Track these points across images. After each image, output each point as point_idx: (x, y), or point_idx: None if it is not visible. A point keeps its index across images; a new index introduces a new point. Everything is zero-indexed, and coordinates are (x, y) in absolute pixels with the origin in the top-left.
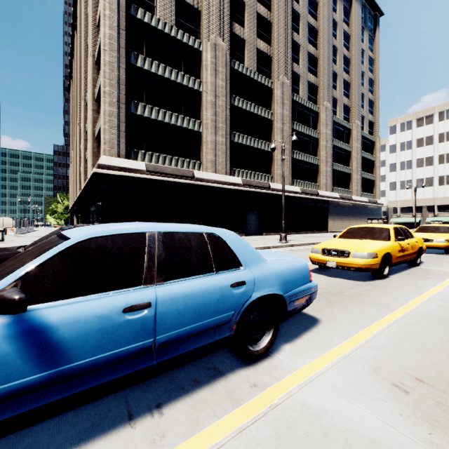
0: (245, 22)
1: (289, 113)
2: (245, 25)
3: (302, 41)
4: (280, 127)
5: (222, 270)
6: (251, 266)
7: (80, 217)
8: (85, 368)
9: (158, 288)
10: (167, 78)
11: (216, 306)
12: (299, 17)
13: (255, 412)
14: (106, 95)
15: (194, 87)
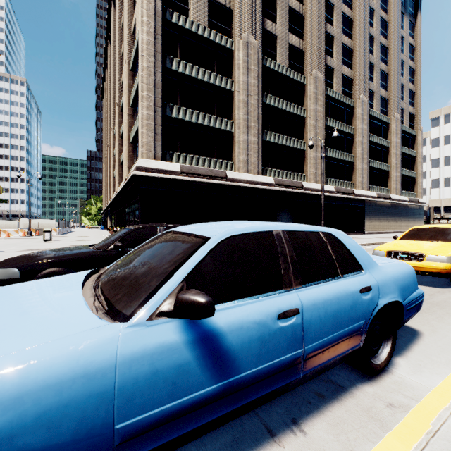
0: (276, 18)
1: (322, 108)
2: (276, 21)
3: (336, 32)
4: (313, 124)
5: (346, 273)
6: (370, 269)
7: (114, 218)
8: (249, 380)
9: (299, 292)
10: (200, 79)
11: (349, 313)
12: (333, 7)
13: (414, 439)
14: (144, 100)
15: (226, 87)
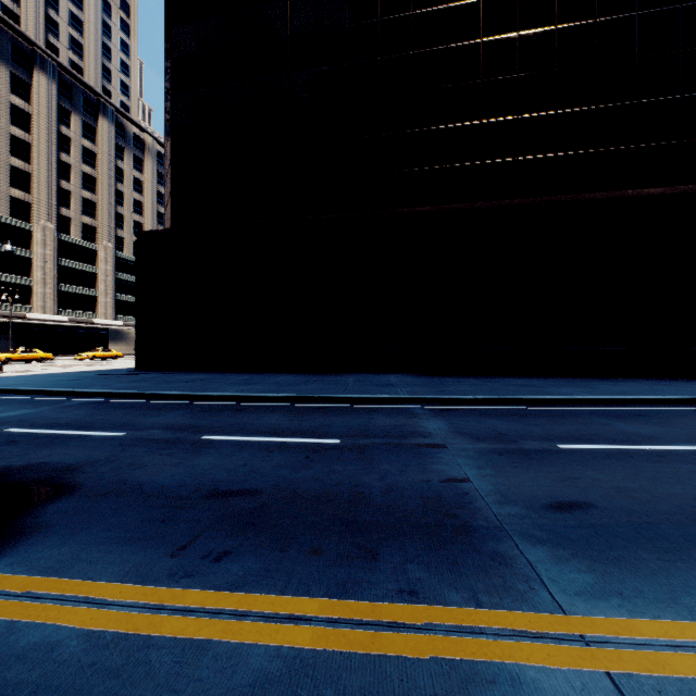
0: None
1: (54, 252)
2: None
3: (75, 187)
4: (41, 265)
5: None
6: None
7: None
8: None
9: None
10: None
11: None
12: (71, 166)
13: None
14: None
15: None
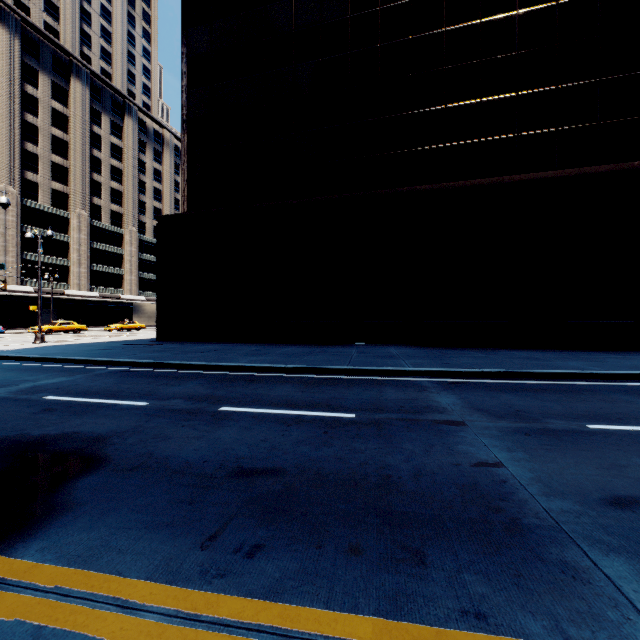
0: (39, 169)
1: (88, 237)
2: (39, 171)
3: (105, 179)
4: (77, 248)
5: None
6: None
7: None
8: None
9: None
10: None
11: None
12: (102, 161)
13: None
14: None
15: None
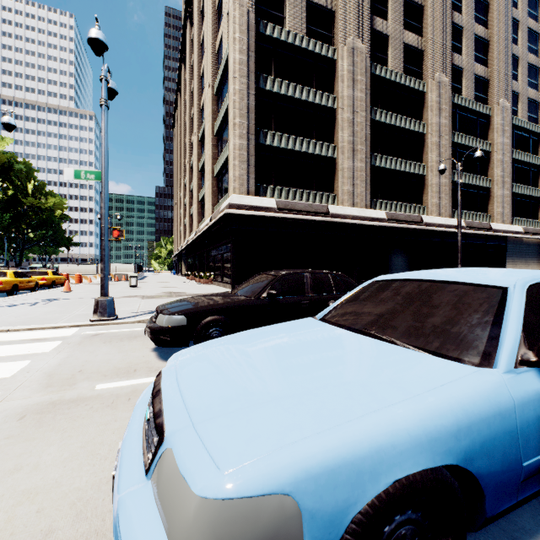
0: (388, 13)
1: (448, 121)
2: (388, 17)
3: (466, 21)
4: (435, 141)
5: None
6: None
7: (191, 262)
8: None
9: None
10: (297, 98)
11: None
12: None
13: None
14: (236, 127)
15: (328, 104)
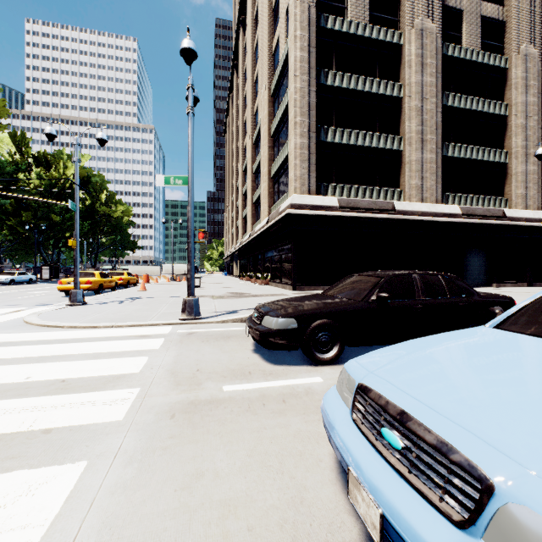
0: None
1: (537, 99)
2: None
3: None
4: (521, 123)
5: None
6: None
7: (245, 263)
8: None
9: None
10: (360, 90)
11: None
12: None
13: None
14: (297, 126)
15: (393, 94)
